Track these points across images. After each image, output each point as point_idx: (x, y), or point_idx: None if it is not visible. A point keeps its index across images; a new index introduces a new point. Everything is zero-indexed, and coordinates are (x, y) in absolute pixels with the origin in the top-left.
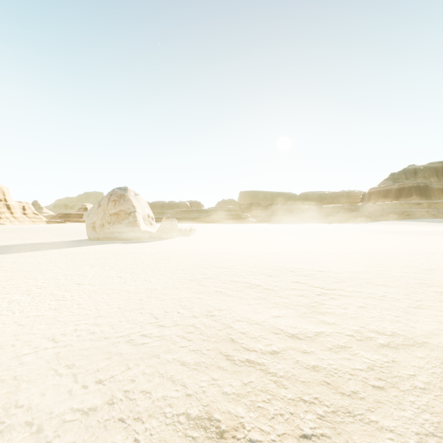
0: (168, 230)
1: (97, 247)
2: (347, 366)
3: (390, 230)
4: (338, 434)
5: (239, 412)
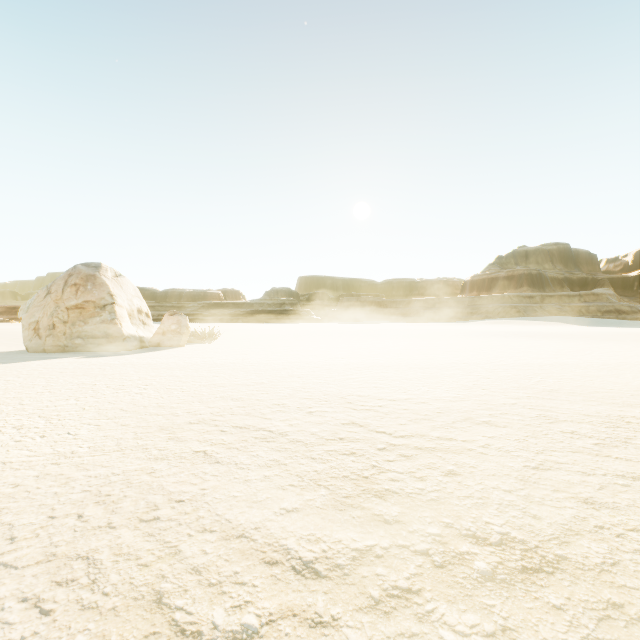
0: (173, 334)
1: (29, 365)
2: None
3: (497, 332)
4: None
5: None
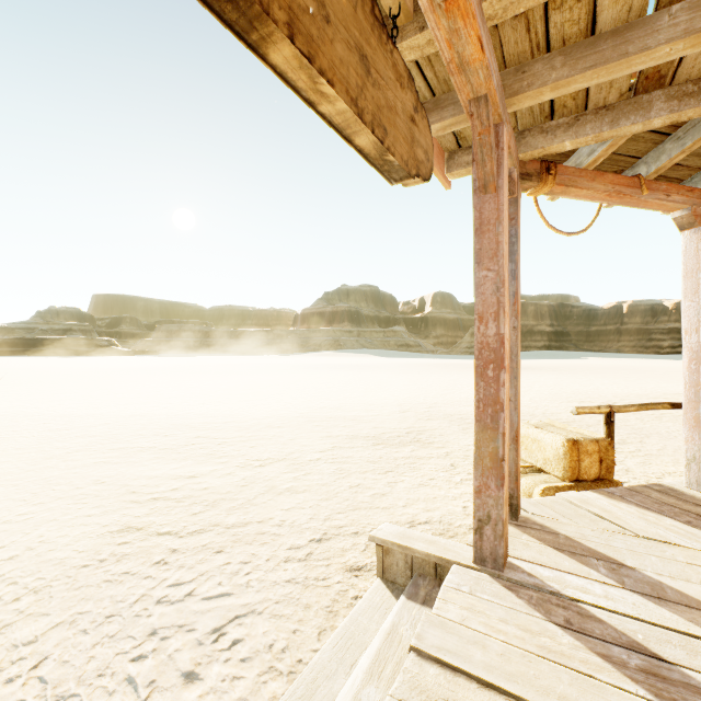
0: None
1: None
2: (229, 482)
3: (319, 365)
4: (215, 507)
5: (151, 519)
